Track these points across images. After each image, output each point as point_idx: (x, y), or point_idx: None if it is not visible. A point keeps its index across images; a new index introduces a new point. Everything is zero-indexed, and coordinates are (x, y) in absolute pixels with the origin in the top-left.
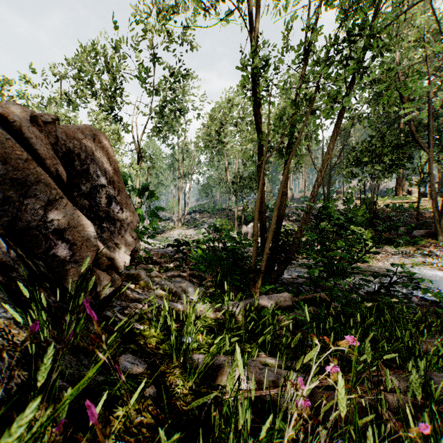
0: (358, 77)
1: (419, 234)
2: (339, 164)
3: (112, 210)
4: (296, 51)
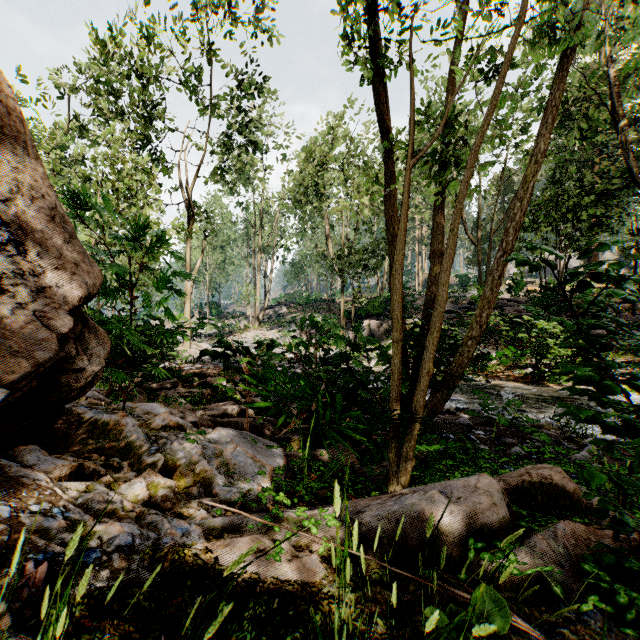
0: (536, 90)
1: None
2: (497, 232)
3: None
4: None
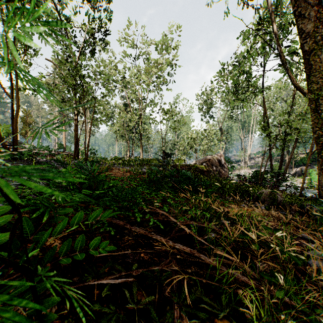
0: None
1: None
2: None
3: (224, 168)
4: (266, 133)
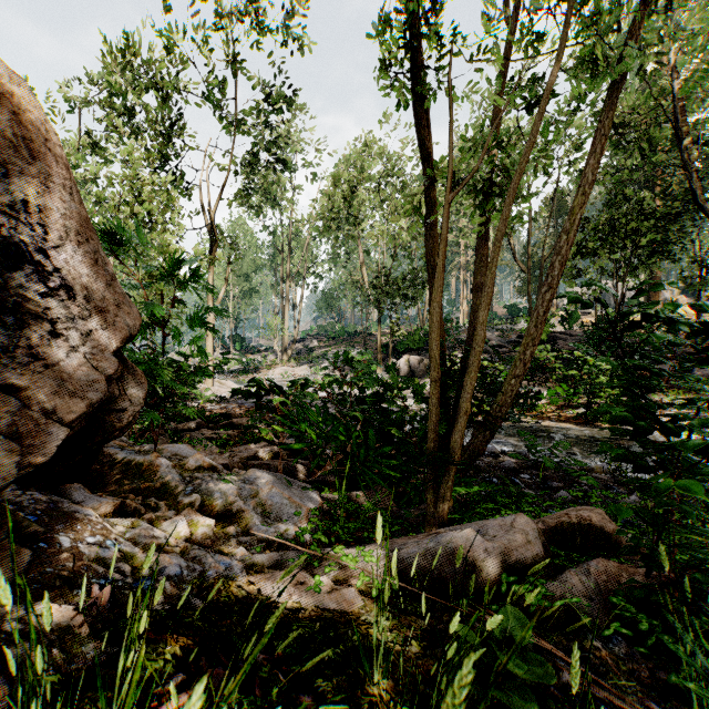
0: (591, 104)
1: (704, 374)
2: (550, 258)
3: (21, 284)
4: None
